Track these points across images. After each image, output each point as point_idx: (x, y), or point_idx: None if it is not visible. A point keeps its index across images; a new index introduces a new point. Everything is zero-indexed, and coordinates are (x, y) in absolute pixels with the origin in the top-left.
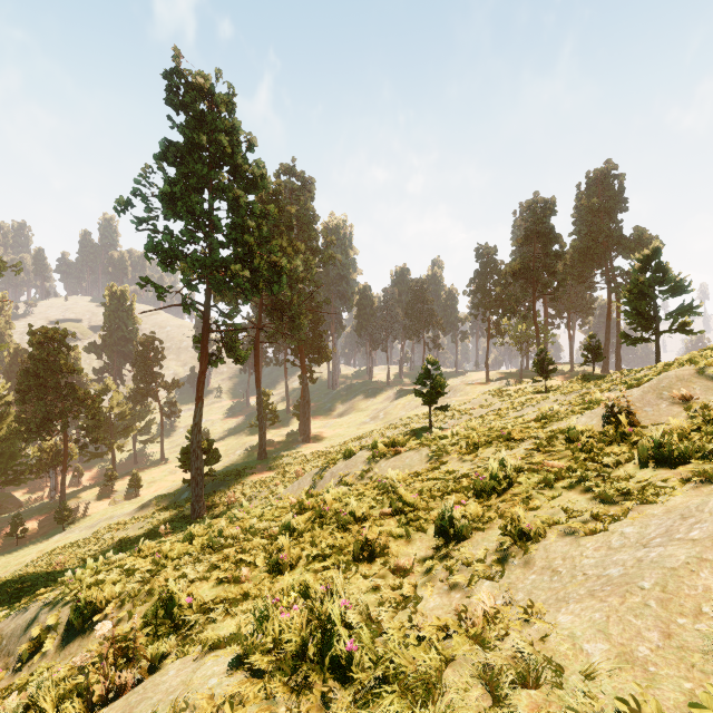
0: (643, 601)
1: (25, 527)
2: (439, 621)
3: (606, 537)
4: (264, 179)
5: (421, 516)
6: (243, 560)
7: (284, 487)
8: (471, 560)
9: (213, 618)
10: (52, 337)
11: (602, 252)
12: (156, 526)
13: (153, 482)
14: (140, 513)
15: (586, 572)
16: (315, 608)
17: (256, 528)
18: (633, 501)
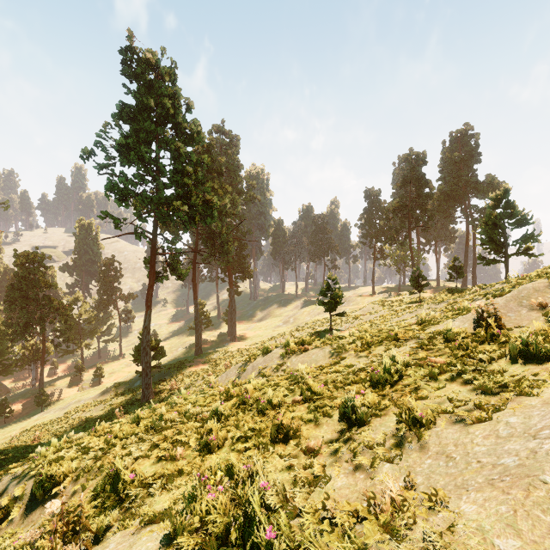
0: (548, 495)
1: (11, 409)
2: (349, 505)
3: (493, 426)
4: (200, 135)
5: (327, 403)
6: (179, 441)
7: (215, 377)
8: (372, 444)
9: (151, 493)
10: (33, 259)
11: (462, 194)
12: (114, 408)
13: (113, 373)
14: (102, 397)
15: (480, 459)
16: (238, 488)
17: (191, 413)
18: (511, 393)
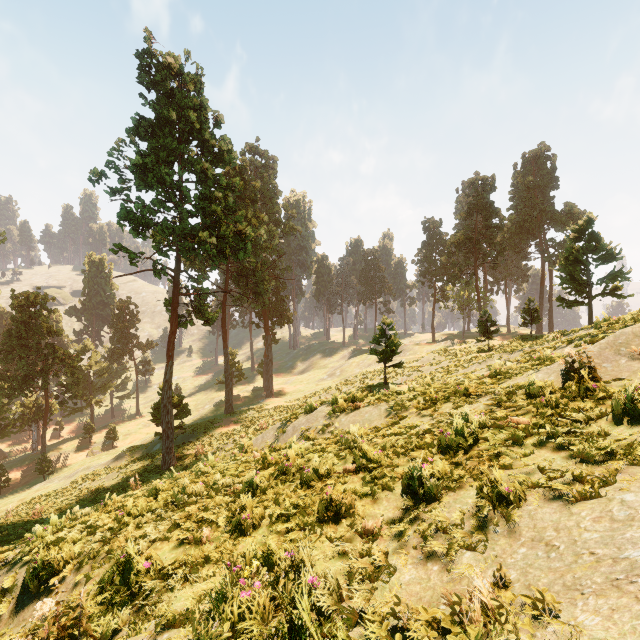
0: None
1: (7, 477)
2: (426, 612)
3: (603, 505)
4: (230, 154)
5: (386, 473)
6: (205, 520)
7: (249, 439)
8: (446, 526)
9: (171, 586)
10: (34, 300)
11: (536, 225)
12: (129, 476)
13: (128, 435)
14: (115, 463)
15: (593, 550)
16: (279, 583)
17: (220, 484)
18: (620, 462)
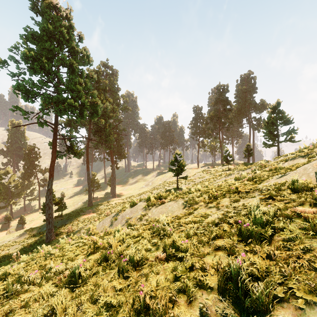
0: None
1: None
2: None
3: None
4: (88, 58)
5: (196, 265)
6: None
7: (99, 222)
8: None
9: None
10: None
11: (247, 110)
12: (25, 247)
13: (32, 221)
14: (19, 239)
15: None
16: None
17: (53, 270)
18: None
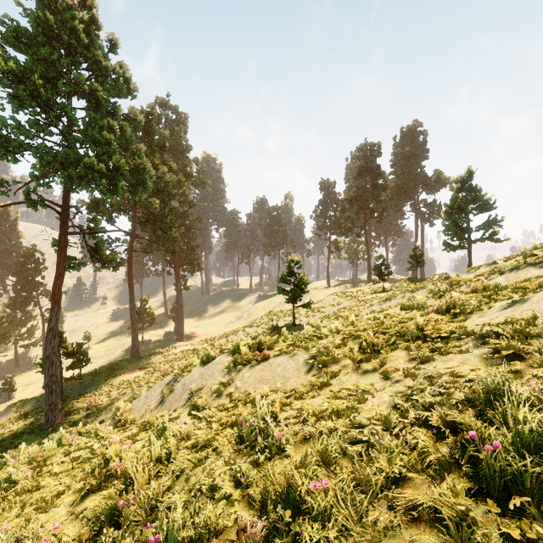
0: None
1: None
2: None
3: None
4: (129, 84)
5: None
6: None
7: (148, 388)
8: None
9: None
10: None
11: (412, 188)
12: (5, 438)
13: (29, 385)
14: None
15: None
16: None
17: None
18: None
